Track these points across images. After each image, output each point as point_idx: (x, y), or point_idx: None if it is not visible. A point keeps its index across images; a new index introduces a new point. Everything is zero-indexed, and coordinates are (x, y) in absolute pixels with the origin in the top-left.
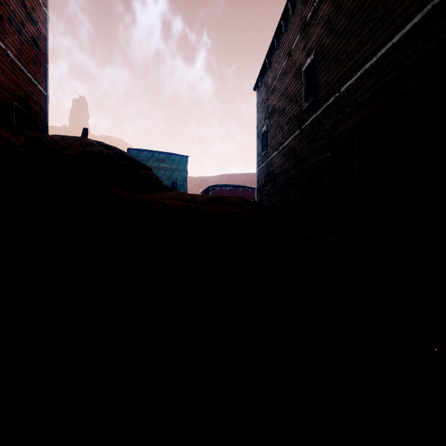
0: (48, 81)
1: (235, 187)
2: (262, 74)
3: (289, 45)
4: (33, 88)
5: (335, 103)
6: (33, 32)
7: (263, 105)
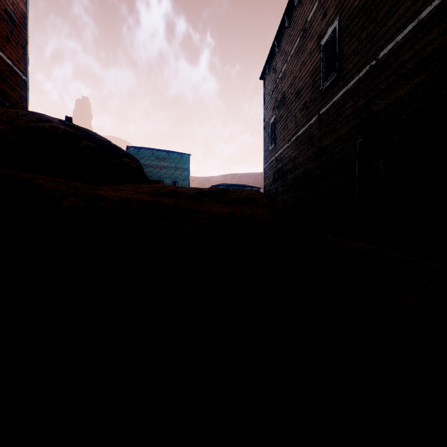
0: (28, 65)
1: (239, 186)
2: (270, 60)
3: (304, 19)
4: (7, 70)
5: (370, 74)
6: (6, 5)
7: (271, 94)
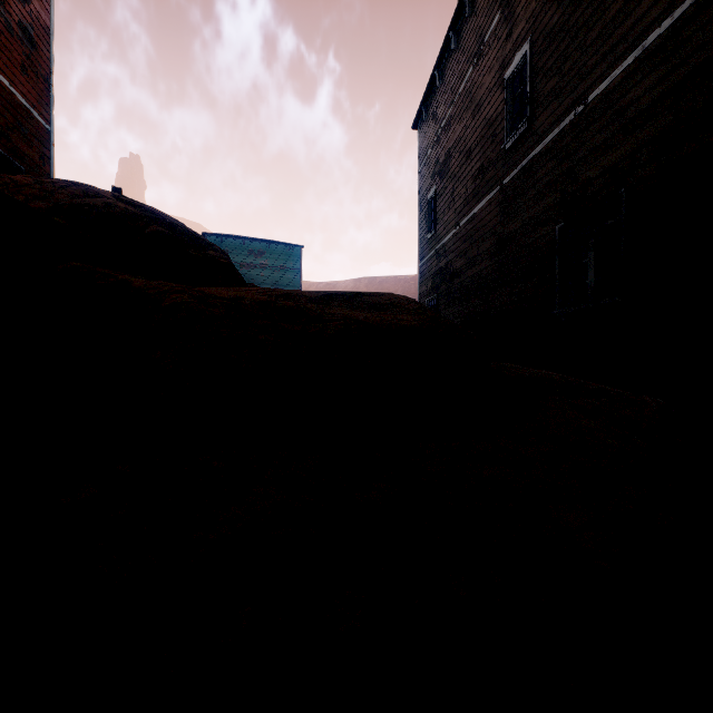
0: (53, 107)
1: None
2: (428, 100)
3: (479, 38)
4: (23, 116)
5: (575, 126)
6: (21, 15)
7: (430, 152)
